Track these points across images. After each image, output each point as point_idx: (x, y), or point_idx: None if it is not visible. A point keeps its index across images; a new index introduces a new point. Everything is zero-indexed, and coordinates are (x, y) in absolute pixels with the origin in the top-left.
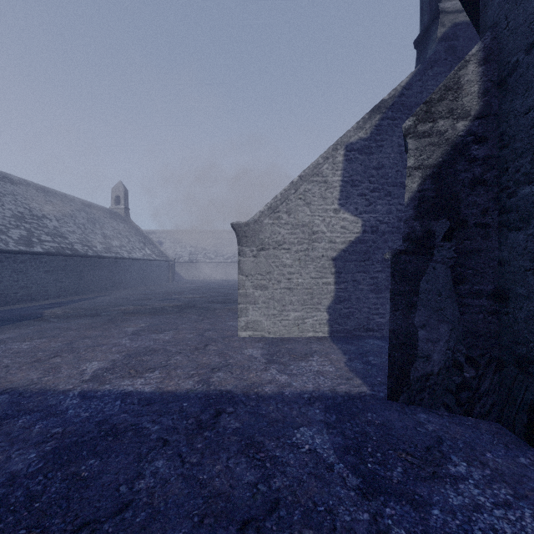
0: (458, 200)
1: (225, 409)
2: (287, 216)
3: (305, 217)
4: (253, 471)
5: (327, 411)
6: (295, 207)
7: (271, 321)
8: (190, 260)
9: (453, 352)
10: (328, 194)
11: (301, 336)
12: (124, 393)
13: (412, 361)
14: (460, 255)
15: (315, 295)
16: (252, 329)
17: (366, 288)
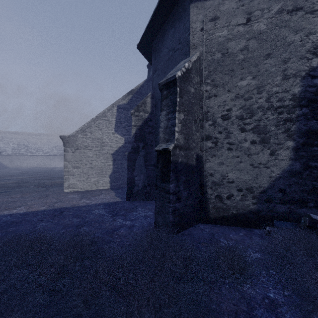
0: (145, 137)
1: (64, 211)
2: (90, 134)
3: (99, 135)
4: (79, 219)
5: (105, 206)
6: (94, 130)
7: (82, 183)
8: (13, 154)
9: (144, 183)
10: (110, 126)
11: (97, 189)
12: (9, 214)
13: (133, 187)
14: (146, 154)
15: (104, 170)
16: (72, 188)
17: (126, 166)
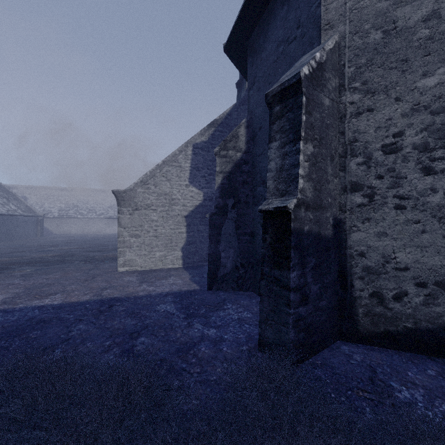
0: (237, 190)
1: (115, 304)
2: (154, 187)
3: (167, 189)
4: (135, 320)
5: (175, 298)
6: (160, 181)
7: (143, 259)
8: (60, 216)
9: (235, 262)
10: (182, 175)
11: (164, 268)
12: (38, 306)
13: (218, 269)
14: (238, 216)
15: (174, 240)
16: (128, 266)
17: (206, 235)
